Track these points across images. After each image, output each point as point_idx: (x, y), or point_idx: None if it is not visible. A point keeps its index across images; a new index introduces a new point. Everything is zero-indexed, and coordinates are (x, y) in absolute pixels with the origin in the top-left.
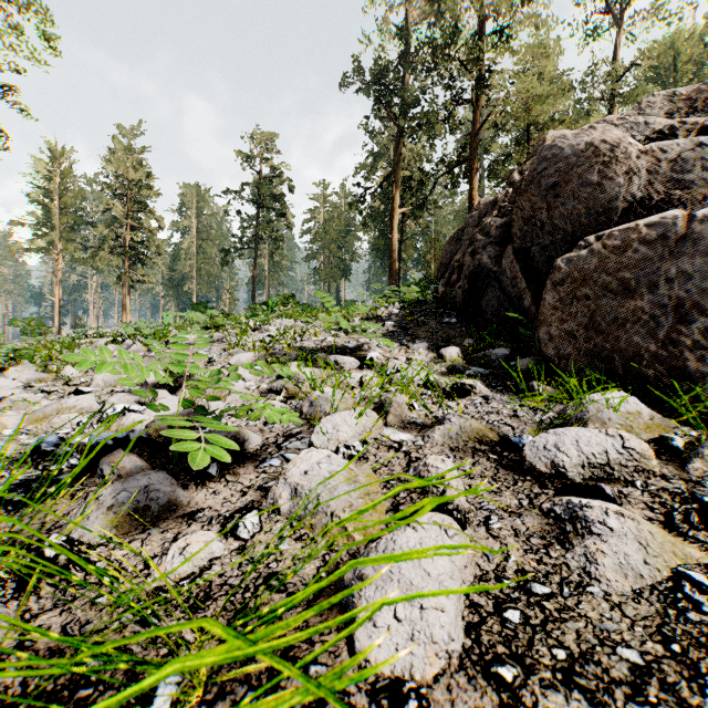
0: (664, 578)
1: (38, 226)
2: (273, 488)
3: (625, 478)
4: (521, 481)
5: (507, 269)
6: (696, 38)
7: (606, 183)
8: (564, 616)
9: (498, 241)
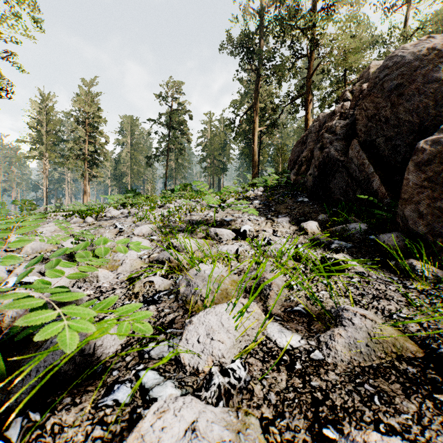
0: None
1: (33, 142)
2: None
3: None
4: None
5: (353, 158)
6: None
7: None
8: None
9: (343, 137)
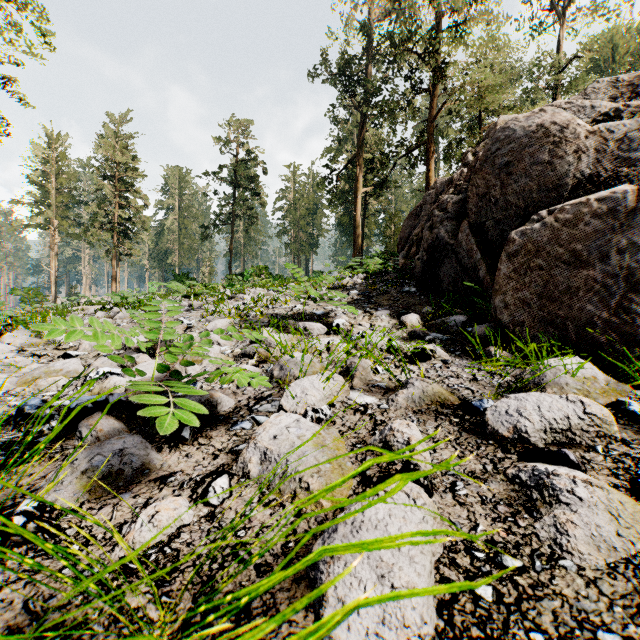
0: (637, 550)
1: (36, 204)
2: (243, 452)
3: (587, 443)
4: (484, 445)
5: (463, 242)
6: (632, 32)
7: (556, 161)
8: (539, 593)
9: (454, 216)
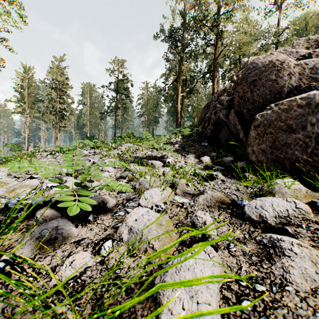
0: None
1: (18, 102)
2: (120, 228)
3: (297, 223)
4: (244, 224)
5: (231, 120)
6: (316, 15)
7: (279, 79)
8: (275, 305)
9: (227, 107)
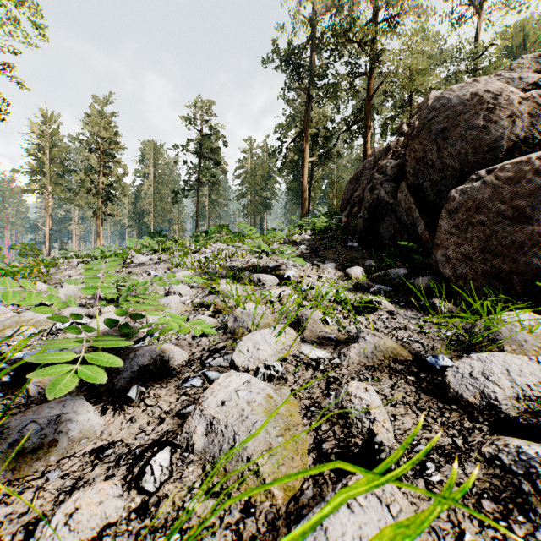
0: None
1: (33, 173)
2: (189, 419)
3: None
4: (447, 411)
5: (401, 201)
6: None
7: (491, 126)
8: None
9: (393, 179)
